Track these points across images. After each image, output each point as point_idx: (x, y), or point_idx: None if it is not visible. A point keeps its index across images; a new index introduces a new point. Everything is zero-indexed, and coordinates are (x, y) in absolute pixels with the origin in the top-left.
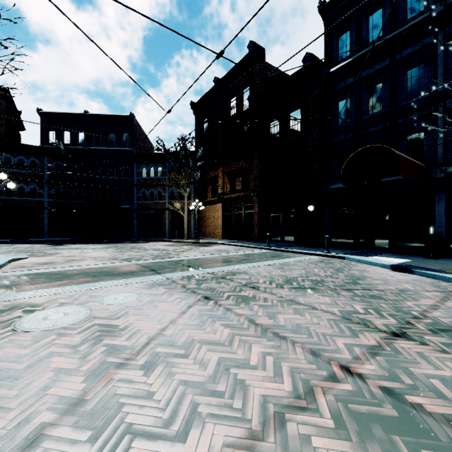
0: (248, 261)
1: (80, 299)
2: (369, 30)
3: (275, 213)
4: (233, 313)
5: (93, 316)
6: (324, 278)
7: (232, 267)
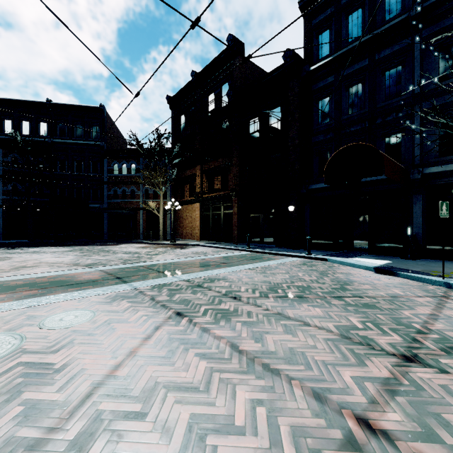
0: (228, 265)
1: (13, 323)
2: (349, 30)
3: (254, 213)
4: (211, 335)
5: (22, 348)
6: (310, 284)
7: (210, 272)
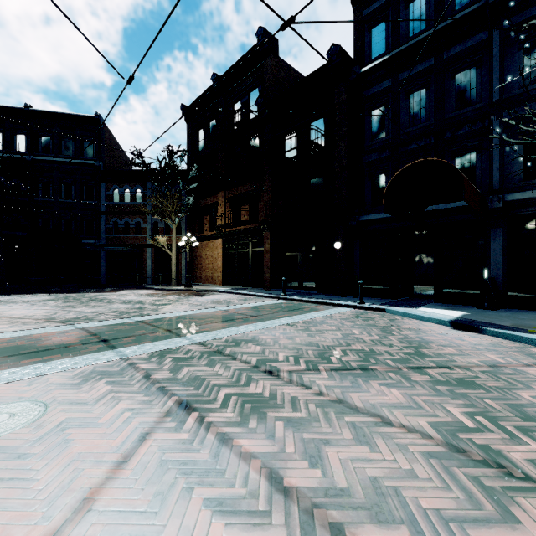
0: (259, 319)
1: None
2: (409, 22)
3: (291, 252)
4: (234, 451)
5: None
6: (373, 346)
7: (234, 330)
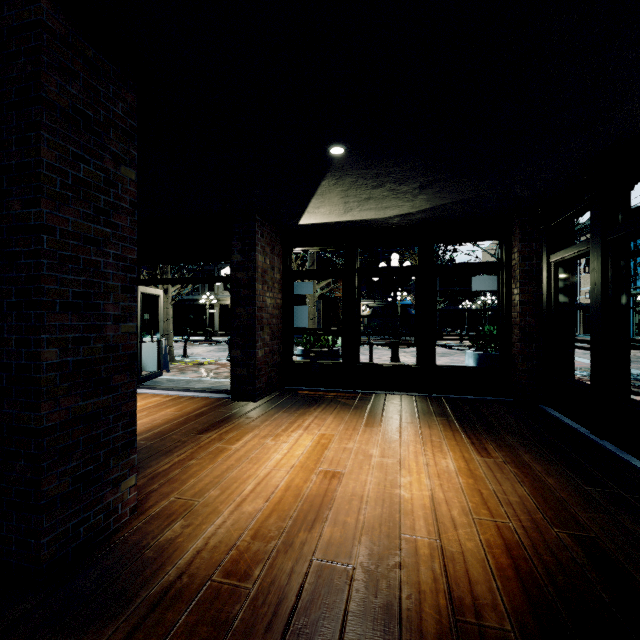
0: None
1: None
2: None
3: None
4: None
5: None
6: None
7: None
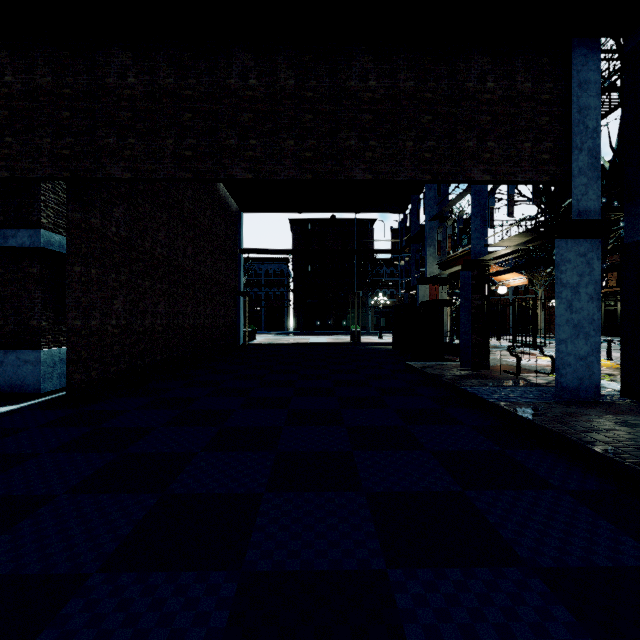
0: None
1: None
2: None
3: None
4: None
5: None
6: None
7: None
